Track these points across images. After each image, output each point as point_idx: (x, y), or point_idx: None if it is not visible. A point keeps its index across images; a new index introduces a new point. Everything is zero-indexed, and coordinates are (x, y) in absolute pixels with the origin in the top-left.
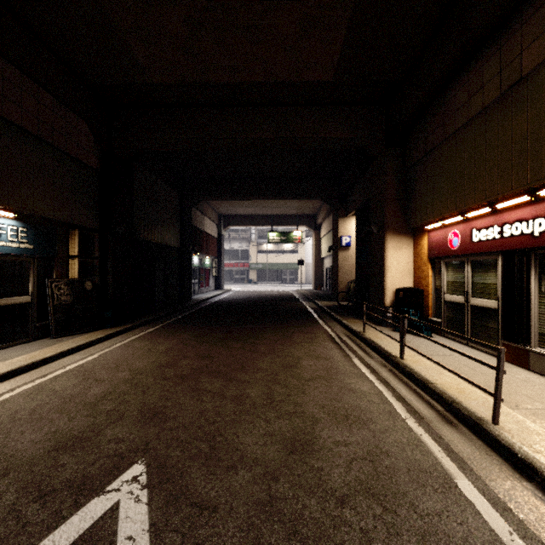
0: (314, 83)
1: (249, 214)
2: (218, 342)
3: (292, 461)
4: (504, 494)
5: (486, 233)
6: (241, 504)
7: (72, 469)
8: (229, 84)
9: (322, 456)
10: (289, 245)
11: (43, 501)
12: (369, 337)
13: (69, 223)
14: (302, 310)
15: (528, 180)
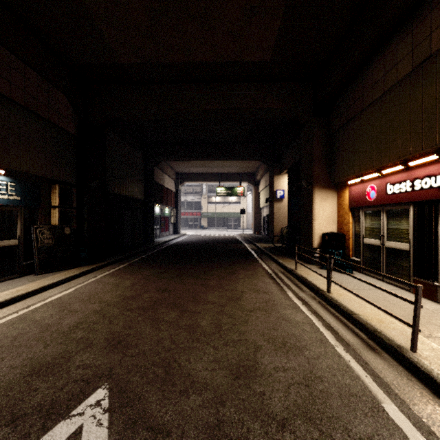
0: (255, 63)
1: (201, 172)
2: (175, 278)
3: (237, 386)
4: (427, 418)
5: (399, 187)
6: (192, 428)
7: (43, 394)
8: (184, 64)
9: (263, 381)
10: (233, 198)
11: (14, 425)
12: (300, 274)
13: (51, 179)
14: (244, 251)
15: (436, 142)
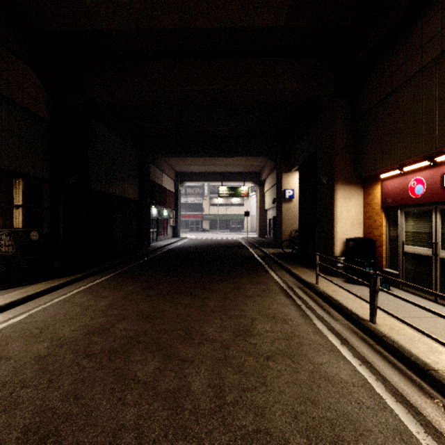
0: (265, 30)
1: (202, 171)
2: (165, 296)
3: None
4: None
5: None
6: None
7: None
8: (178, 31)
9: None
10: (236, 199)
11: None
12: (324, 291)
13: (14, 172)
14: (250, 257)
15: None
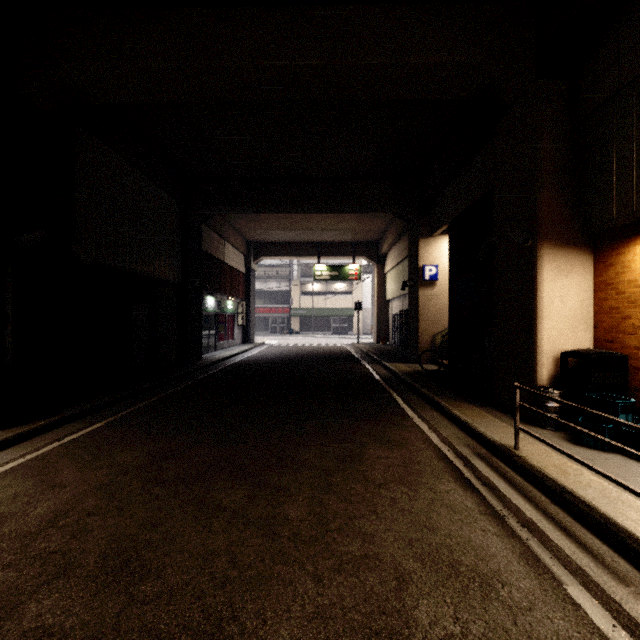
0: None
1: (289, 240)
2: (193, 483)
3: None
4: None
5: None
6: None
7: None
8: None
9: None
10: (341, 285)
11: None
12: (543, 470)
13: None
14: (368, 380)
15: None
